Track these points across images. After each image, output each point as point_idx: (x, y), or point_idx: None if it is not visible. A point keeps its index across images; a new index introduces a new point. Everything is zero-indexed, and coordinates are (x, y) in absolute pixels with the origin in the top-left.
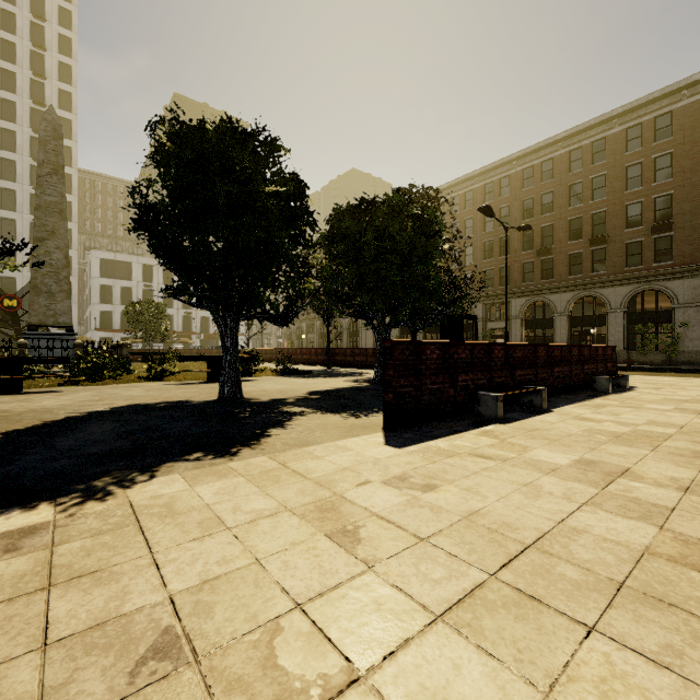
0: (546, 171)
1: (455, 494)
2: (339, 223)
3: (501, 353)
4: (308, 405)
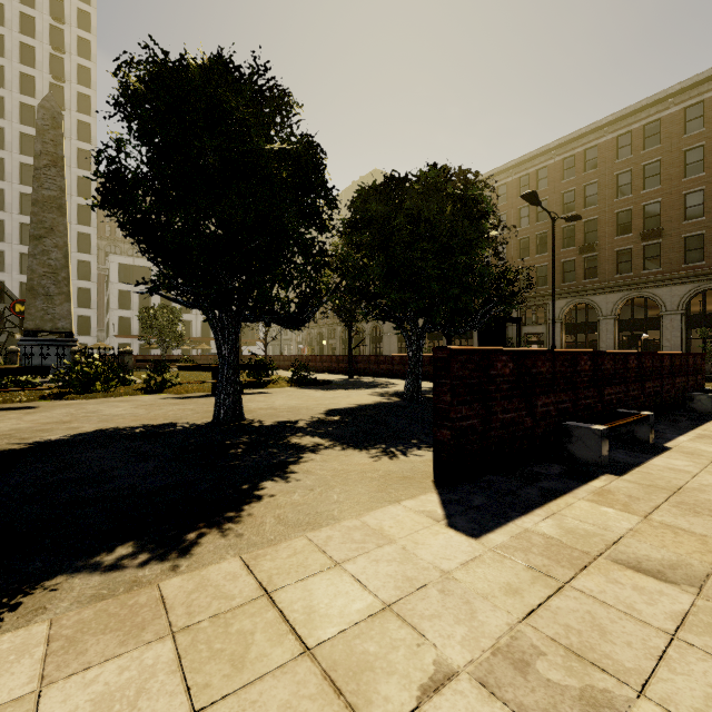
0: (589, 159)
1: None
2: (364, 206)
3: (588, 365)
4: (325, 432)
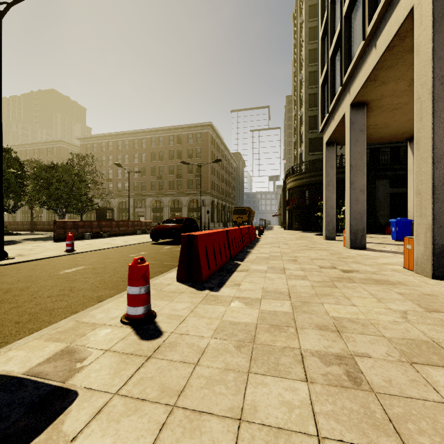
0: (161, 141)
1: (62, 244)
2: (40, 172)
3: (96, 223)
4: (27, 240)
